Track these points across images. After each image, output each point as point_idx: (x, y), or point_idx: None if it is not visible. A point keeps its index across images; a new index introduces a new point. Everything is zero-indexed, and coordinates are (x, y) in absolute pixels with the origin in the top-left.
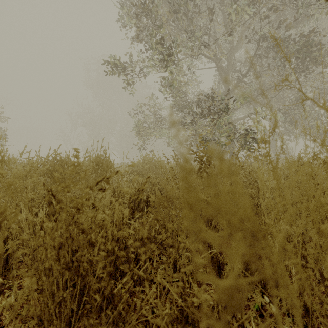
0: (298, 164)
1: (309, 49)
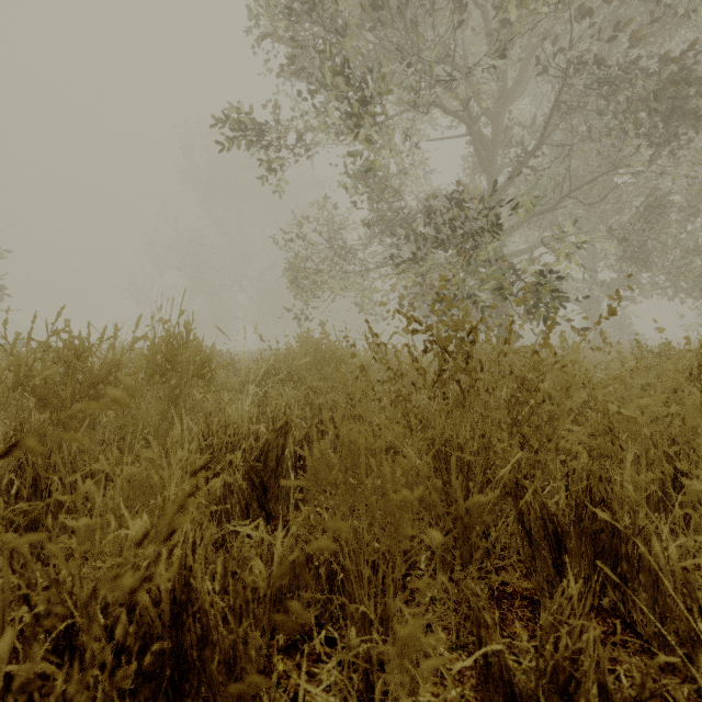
0: (701, 359)
1: (682, 93)
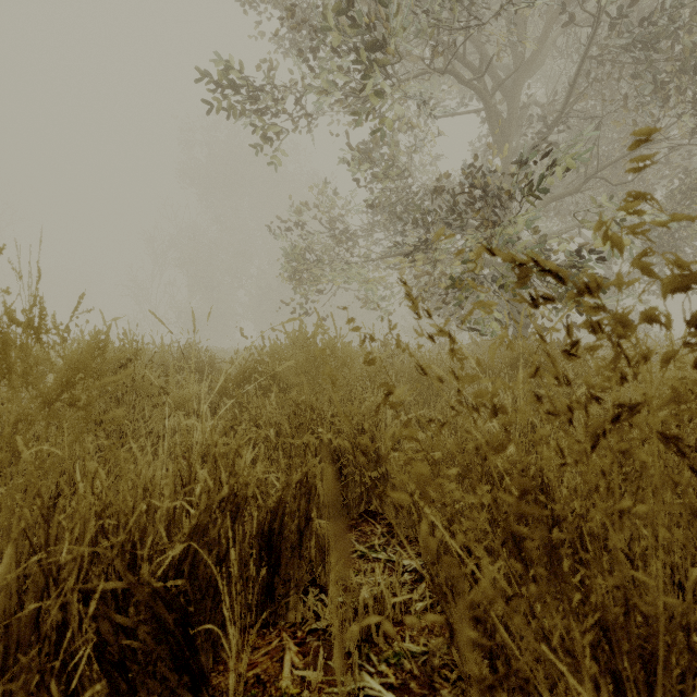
0: None
1: None
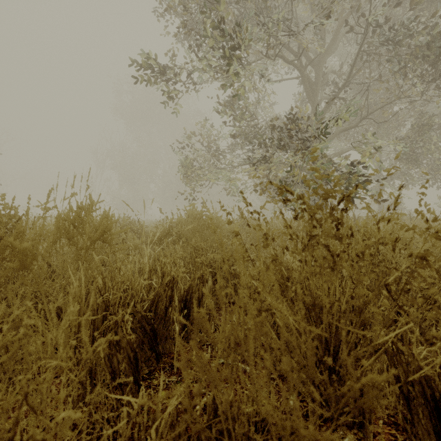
0: None
1: None
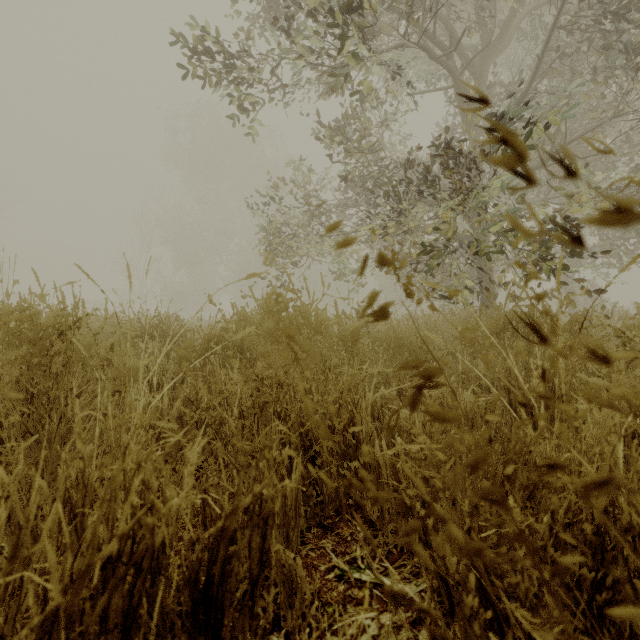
0: None
1: None
